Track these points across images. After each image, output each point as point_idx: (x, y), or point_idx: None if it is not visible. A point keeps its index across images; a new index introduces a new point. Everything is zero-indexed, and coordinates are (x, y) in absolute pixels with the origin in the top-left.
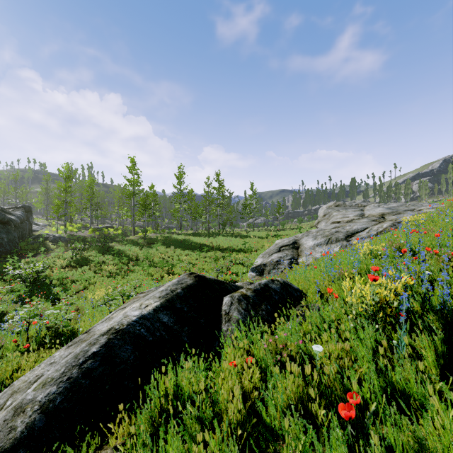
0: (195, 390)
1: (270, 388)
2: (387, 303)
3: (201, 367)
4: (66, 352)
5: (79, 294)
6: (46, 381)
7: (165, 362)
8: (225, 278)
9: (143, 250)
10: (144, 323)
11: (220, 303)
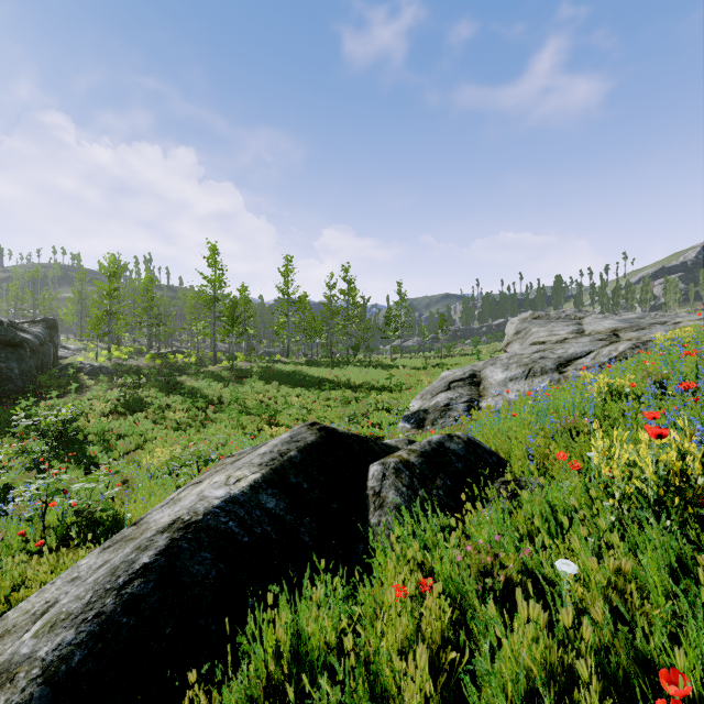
0: (329, 640)
1: (487, 651)
2: (688, 479)
3: (337, 594)
4: (100, 559)
5: (129, 457)
6: (57, 620)
7: (275, 589)
8: (361, 432)
9: (229, 387)
10: (234, 510)
11: (363, 475)
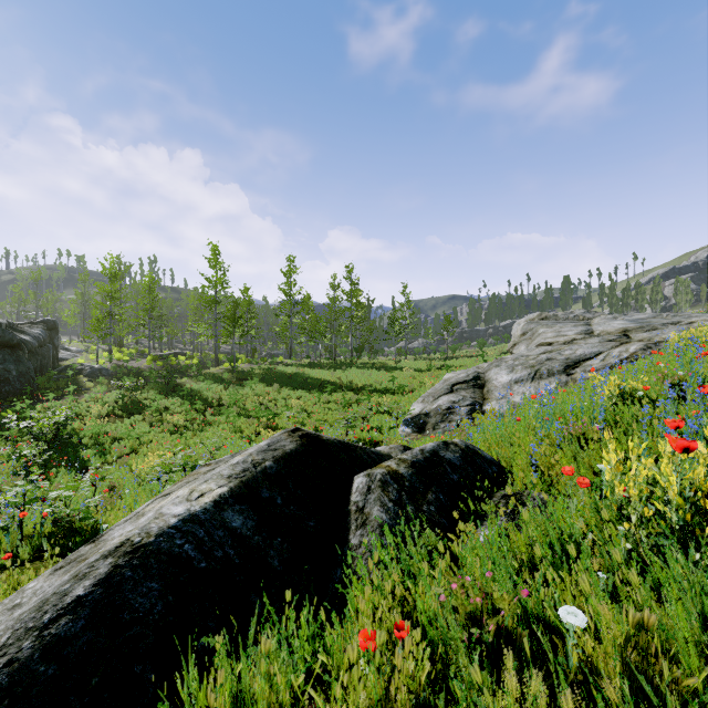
0: (282, 700)
1: None
2: None
3: (302, 634)
4: (47, 582)
5: (122, 461)
6: None
7: (210, 640)
8: (360, 436)
9: (230, 389)
10: (193, 530)
11: (347, 487)
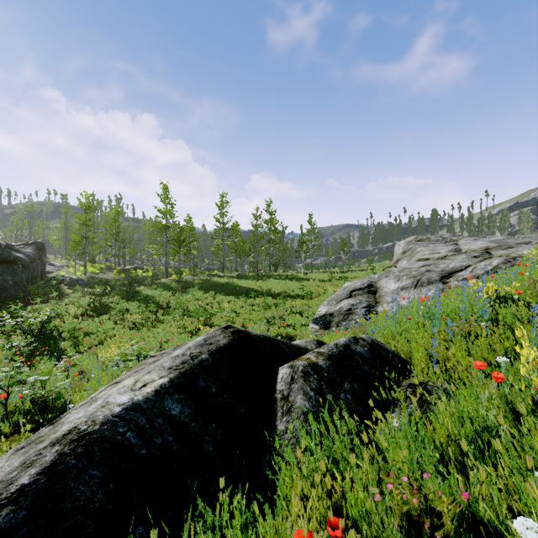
0: None
1: None
2: None
3: (235, 524)
4: (8, 462)
5: (91, 351)
6: None
7: None
8: (278, 332)
9: (176, 295)
10: (135, 419)
11: (273, 377)
